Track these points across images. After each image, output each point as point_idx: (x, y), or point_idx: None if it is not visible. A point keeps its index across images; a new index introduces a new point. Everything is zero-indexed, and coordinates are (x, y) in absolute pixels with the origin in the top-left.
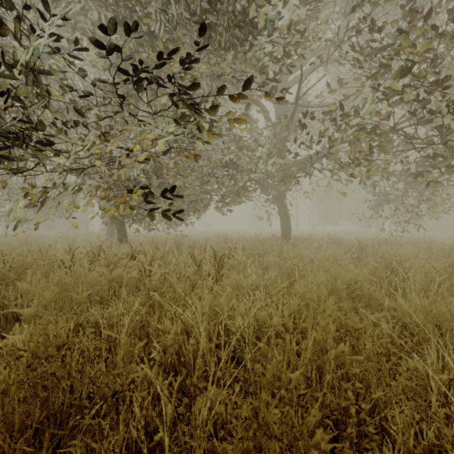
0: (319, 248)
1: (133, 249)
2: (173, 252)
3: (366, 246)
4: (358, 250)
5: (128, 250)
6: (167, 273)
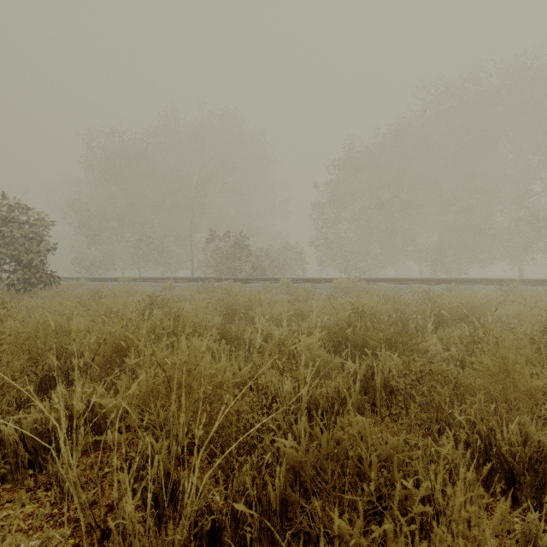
0: None
1: None
2: None
3: None
4: None
5: None
6: None
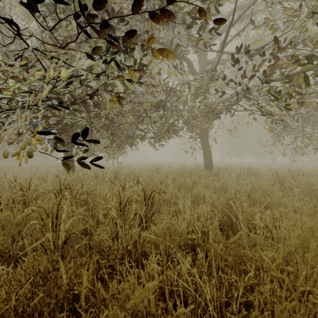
0: (237, 177)
1: (75, 179)
2: (112, 181)
3: (285, 177)
4: (278, 180)
5: (70, 180)
6: (94, 209)
